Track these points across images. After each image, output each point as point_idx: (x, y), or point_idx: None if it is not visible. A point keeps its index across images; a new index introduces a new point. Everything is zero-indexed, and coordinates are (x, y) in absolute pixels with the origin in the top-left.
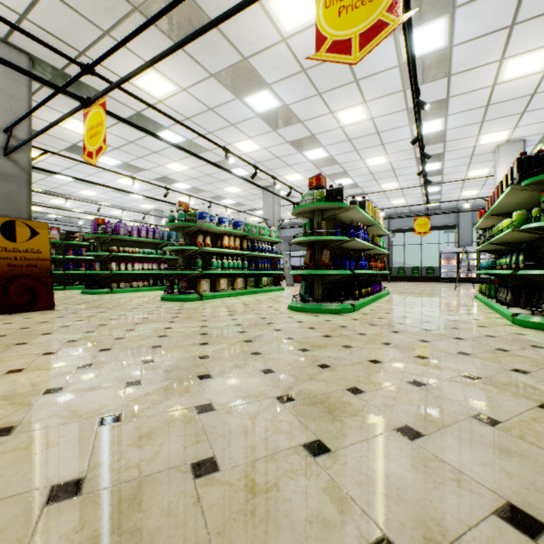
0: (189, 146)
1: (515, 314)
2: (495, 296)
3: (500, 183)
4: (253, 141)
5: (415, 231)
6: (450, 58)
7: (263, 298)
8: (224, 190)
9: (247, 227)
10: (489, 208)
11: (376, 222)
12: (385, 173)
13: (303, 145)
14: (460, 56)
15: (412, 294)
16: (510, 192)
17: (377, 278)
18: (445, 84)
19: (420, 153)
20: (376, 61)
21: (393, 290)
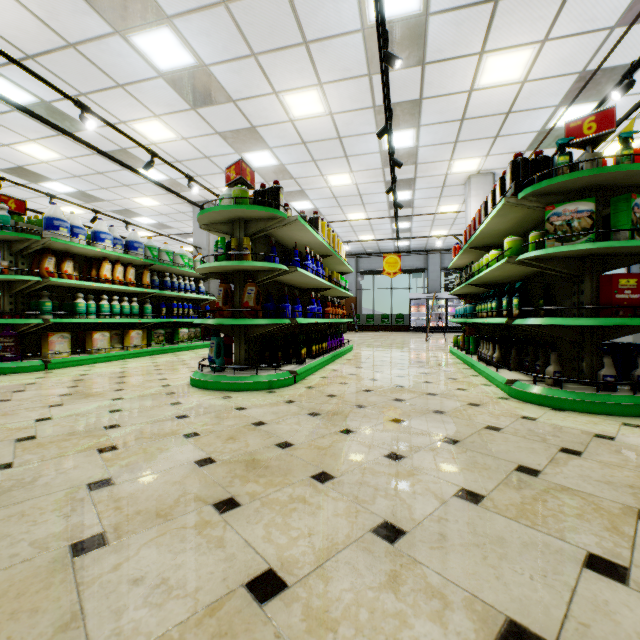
0: (49, 115)
1: (510, 380)
2: (475, 351)
3: (483, 203)
4: (163, 123)
5: (384, 271)
6: (425, 34)
7: (169, 362)
8: (134, 202)
9: (152, 252)
10: (468, 239)
11: (334, 251)
12: (351, 199)
13: (242, 142)
14: (437, 34)
15: (381, 348)
16: (502, 209)
17: (344, 327)
18: (419, 77)
19: (389, 151)
20: (331, 13)
21: (360, 342)
